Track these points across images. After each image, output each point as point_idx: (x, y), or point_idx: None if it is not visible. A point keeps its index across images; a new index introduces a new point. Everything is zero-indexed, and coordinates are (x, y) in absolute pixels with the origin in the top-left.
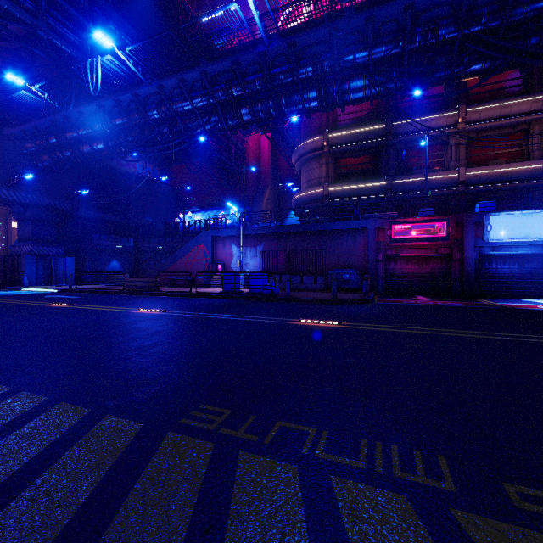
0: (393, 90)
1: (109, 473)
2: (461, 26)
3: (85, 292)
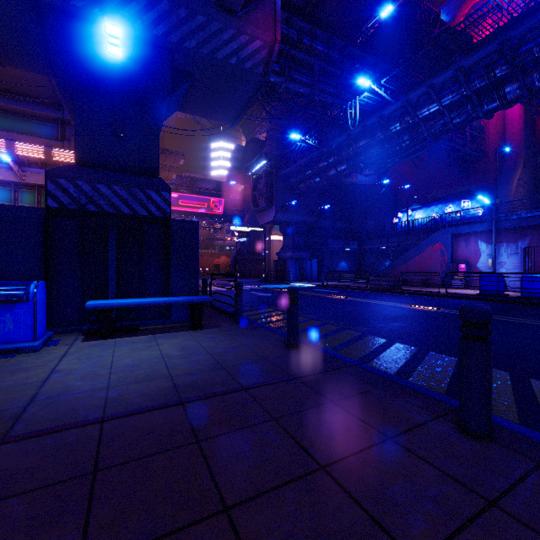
0: None
1: None
2: None
3: (335, 287)
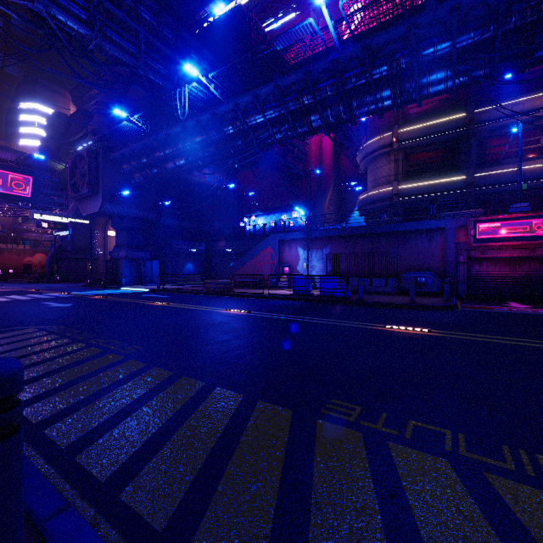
0: (481, 78)
1: (289, 445)
2: None
3: (171, 292)
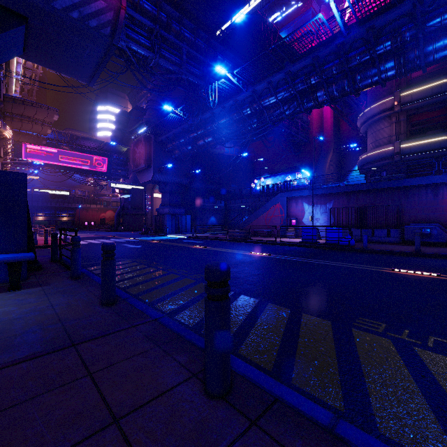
0: None
1: (335, 340)
2: None
3: (202, 238)
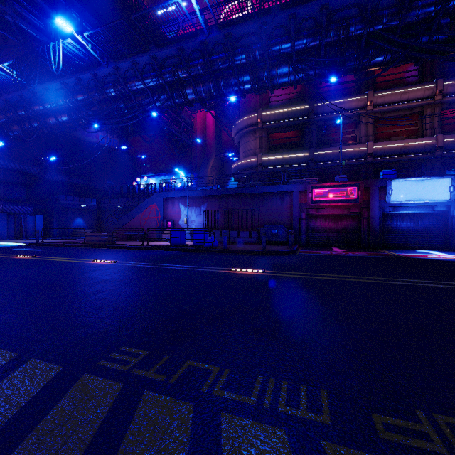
0: (312, 76)
1: (13, 417)
2: (366, 25)
3: (50, 245)
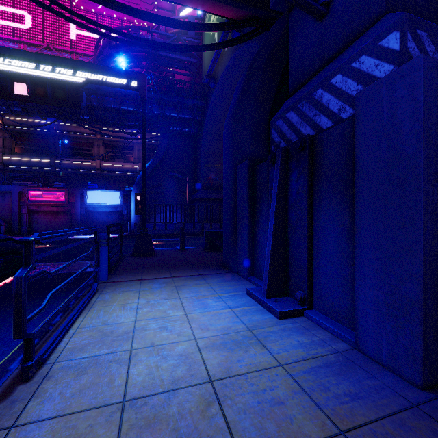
0: None
1: None
2: None
3: None
